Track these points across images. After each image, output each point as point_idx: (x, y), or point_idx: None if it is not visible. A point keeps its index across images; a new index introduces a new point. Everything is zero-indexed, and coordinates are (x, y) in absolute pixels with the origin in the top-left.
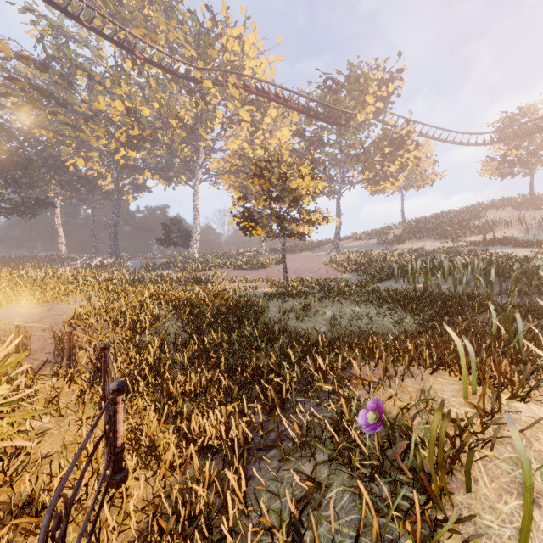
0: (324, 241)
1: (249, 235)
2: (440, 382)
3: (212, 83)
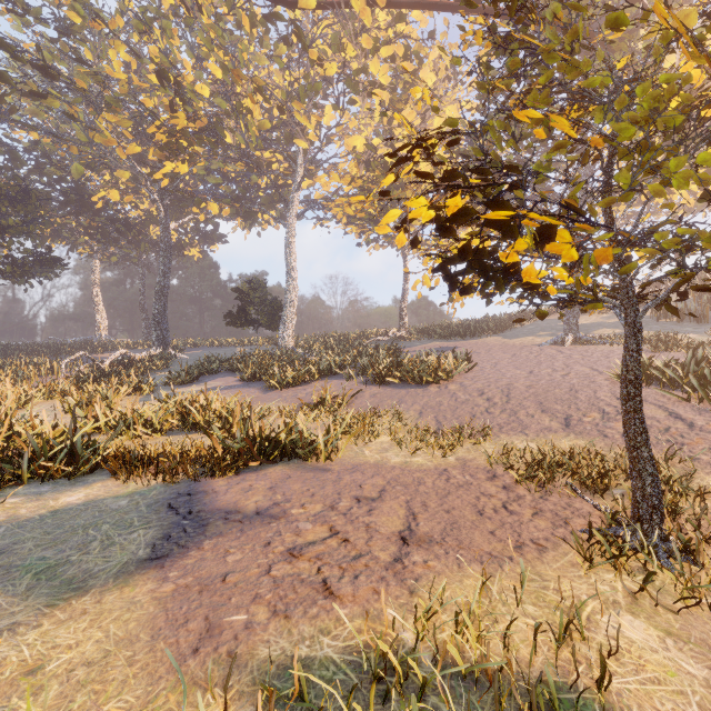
0: (516, 315)
1: (482, 292)
2: None
3: (317, 4)
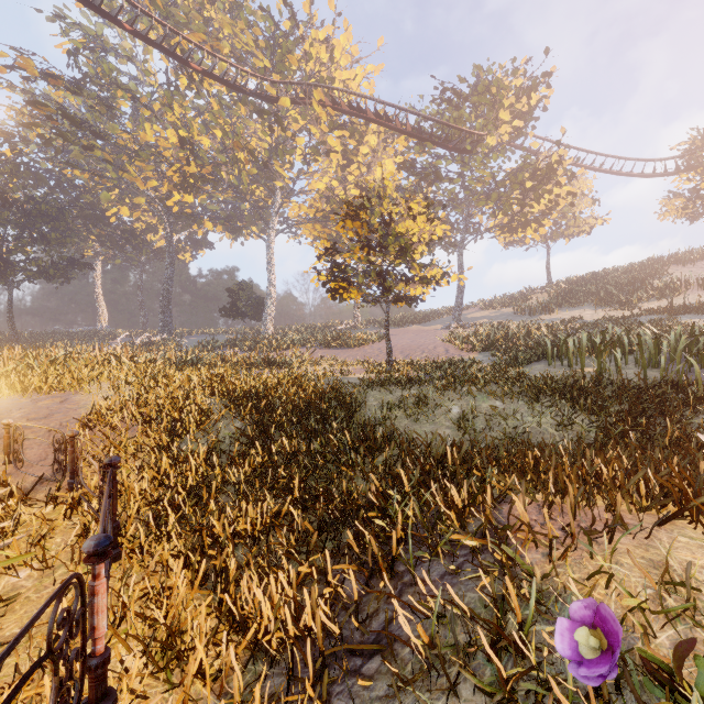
0: (440, 310)
1: (340, 300)
2: (685, 544)
3: (291, 101)
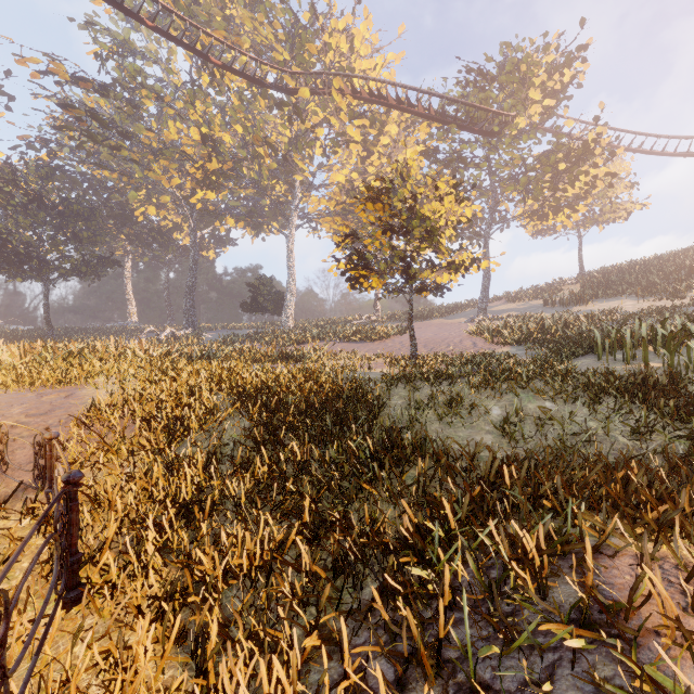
0: (463, 304)
1: (360, 289)
2: None
3: (310, 92)
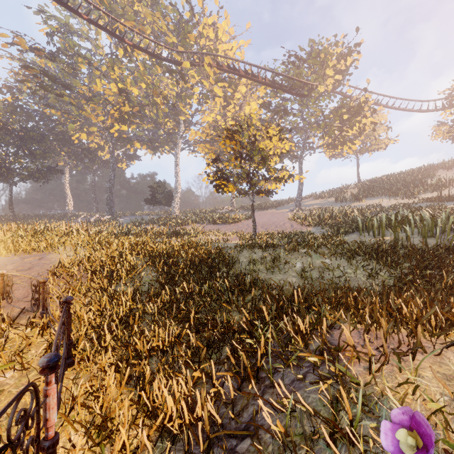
0: (287, 200)
1: (222, 192)
2: None
3: (190, 64)
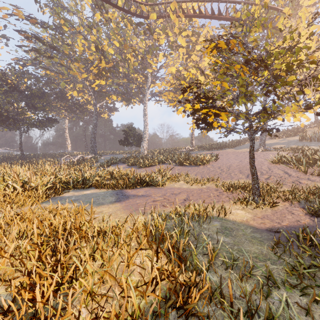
0: (242, 140)
1: (206, 129)
2: None
3: (156, 17)
